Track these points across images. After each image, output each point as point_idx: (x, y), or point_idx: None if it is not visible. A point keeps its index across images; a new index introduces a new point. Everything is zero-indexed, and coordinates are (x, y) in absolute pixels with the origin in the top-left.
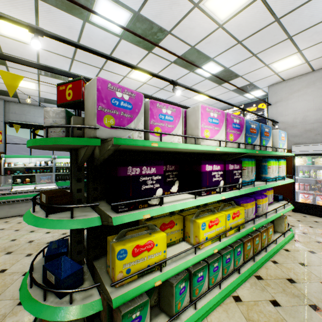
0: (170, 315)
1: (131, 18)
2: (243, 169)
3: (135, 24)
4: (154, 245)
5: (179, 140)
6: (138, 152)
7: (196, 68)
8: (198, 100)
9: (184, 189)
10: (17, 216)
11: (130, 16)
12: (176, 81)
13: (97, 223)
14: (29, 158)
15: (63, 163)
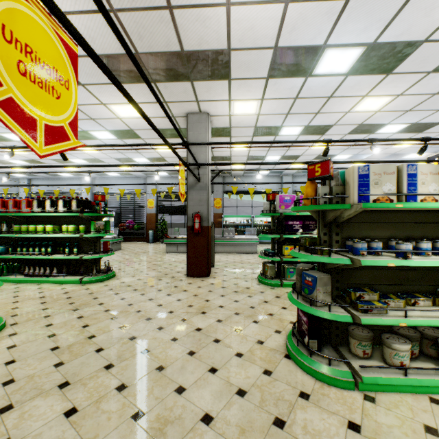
0: None
1: (303, 128)
2: None
3: (307, 129)
4: None
5: None
6: (297, 216)
7: (375, 131)
8: (402, 147)
9: None
10: (237, 253)
11: (302, 128)
12: None
13: (279, 237)
14: (236, 217)
15: (259, 221)
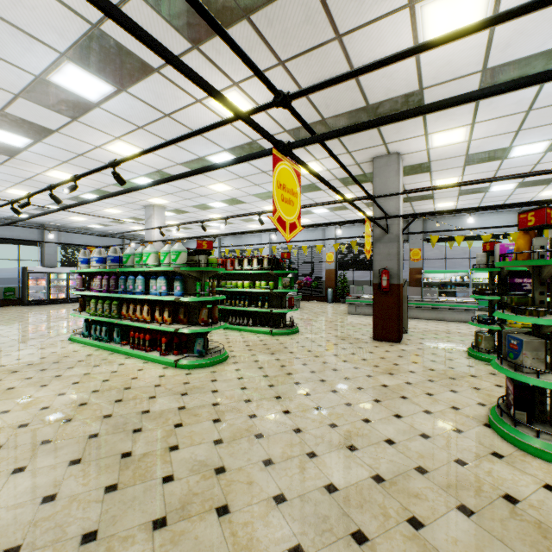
0: None
1: (551, 142)
2: None
3: None
4: None
5: None
6: None
7: None
8: None
9: None
10: (442, 320)
11: (550, 142)
12: None
13: (498, 299)
14: (444, 273)
15: (481, 279)
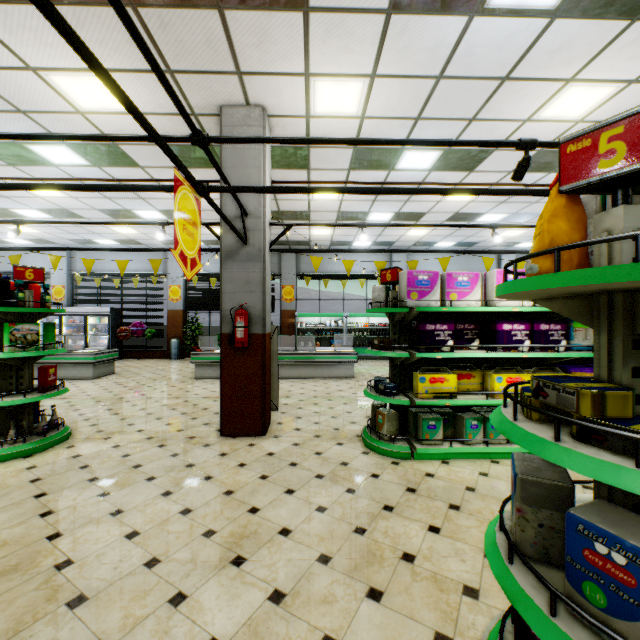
0: (462, 442)
1: (441, 155)
2: (575, 331)
3: (447, 157)
4: (446, 381)
5: (477, 301)
6: (439, 313)
7: None
8: None
9: (484, 347)
10: (320, 378)
11: (439, 154)
12: (496, 224)
13: (407, 356)
14: (319, 317)
15: (354, 324)
